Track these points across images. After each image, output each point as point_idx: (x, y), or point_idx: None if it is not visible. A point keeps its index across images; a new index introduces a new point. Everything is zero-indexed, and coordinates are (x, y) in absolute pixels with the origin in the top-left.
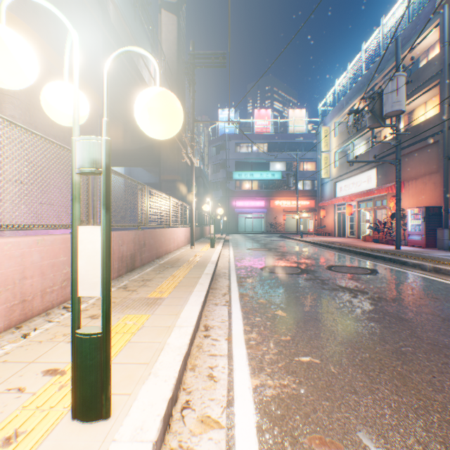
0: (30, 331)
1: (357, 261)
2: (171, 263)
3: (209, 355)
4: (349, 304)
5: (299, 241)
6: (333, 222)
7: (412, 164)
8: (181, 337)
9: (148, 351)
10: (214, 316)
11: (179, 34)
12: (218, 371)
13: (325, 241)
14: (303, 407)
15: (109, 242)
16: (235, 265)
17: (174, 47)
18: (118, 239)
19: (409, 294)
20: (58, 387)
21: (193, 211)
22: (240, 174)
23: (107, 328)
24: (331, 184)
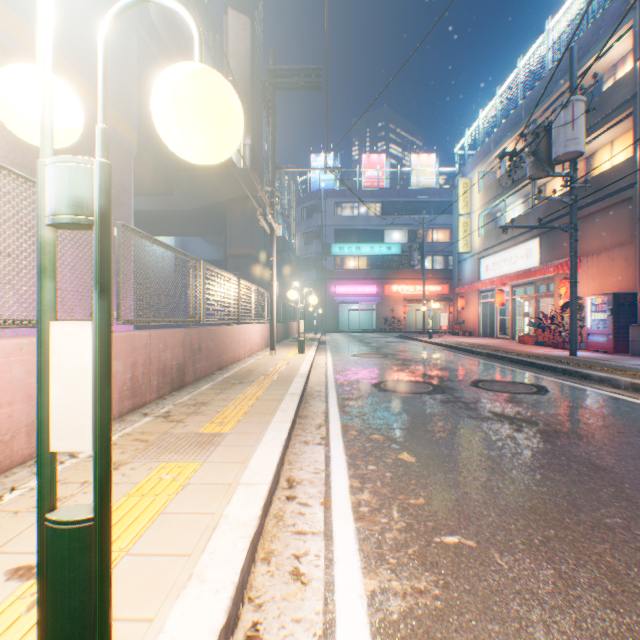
0: (3, 493)
1: (515, 373)
2: (240, 377)
3: (293, 533)
4: (511, 443)
5: (428, 343)
6: (476, 316)
7: (592, 232)
8: (249, 504)
9: (191, 531)
10: (302, 463)
11: (254, 44)
12: (308, 564)
13: (466, 343)
14: (455, 636)
15: (107, 351)
16: (334, 379)
17: (247, 63)
18: (158, 341)
19: (601, 426)
20: (26, 604)
21: (274, 300)
22: (342, 246)
23: (102, 510)
24: (473, 261)
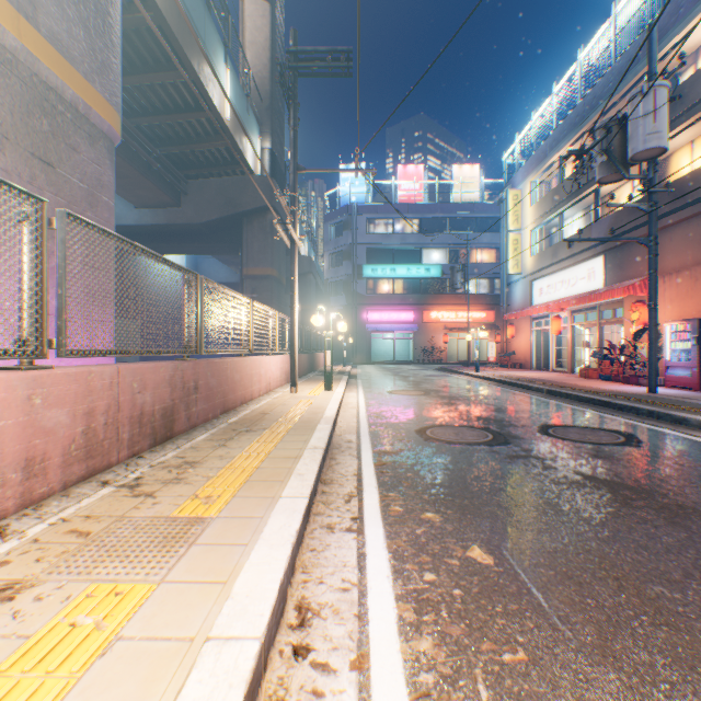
0: None
1: (588, 415)
2: (250, 422)
3: None
4: (626, 527)
5: (474, 377)
6: (528, 346)
7: (670, 247)
8: None
9: None
10: (323, 570)
11: (274, 33)
12: None
13: (519, 378)
14: None
15: None
16: (368, 424)
17: (266, 54)
18: (130, 379)
19: None
20: None
21: (295, 327)
22: (375, 268)
23: None
24: (524, 284)
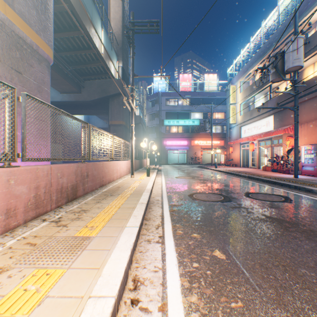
0: None
1: (267, 188)
2: (112, 191)
3: None
4: (287, 241)
5: (214, 170)
6: (239, 156)
7: (304, 111)
8: None
9: None
10: (145, 261)
11: (124, 14)
12: None
13: (235, 171)
14: None
15: None
16: (166, 192)
17: (120, 24)
18: (56, 172)
19: None
20: None
21: (133, 148)
22: (169, 121)
23: None
24: (237, 128)
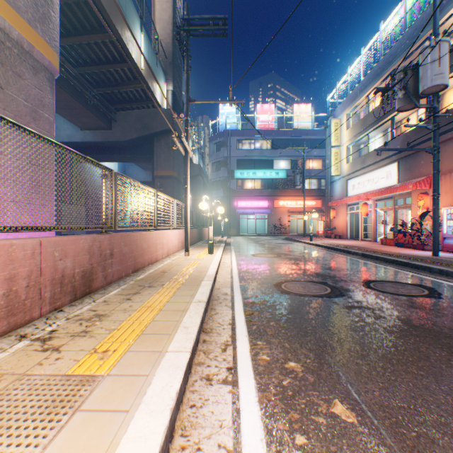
0: None
1: (395, 272)
2: (152, 279)
3: None
4: None
5: (309, 244)
6: (345, 223)
7: (445, 156)
8: None
9: None
10: (201, 432)
11: (175, 13)
12: None
13: (340, 245)
14: None
15: None
16: (239, 280)
17: (169, 27)
18: (52, 250)
19: None
20: None
21: (188, 210)
22: (242, 172)
23: None
24: (342, 182)
